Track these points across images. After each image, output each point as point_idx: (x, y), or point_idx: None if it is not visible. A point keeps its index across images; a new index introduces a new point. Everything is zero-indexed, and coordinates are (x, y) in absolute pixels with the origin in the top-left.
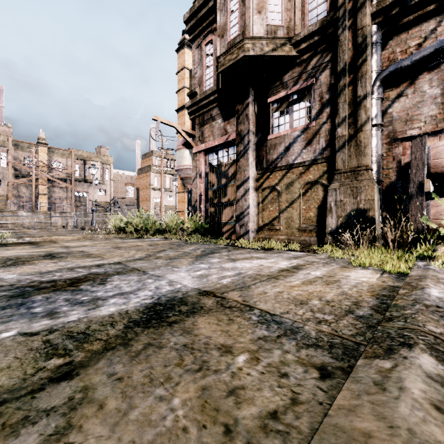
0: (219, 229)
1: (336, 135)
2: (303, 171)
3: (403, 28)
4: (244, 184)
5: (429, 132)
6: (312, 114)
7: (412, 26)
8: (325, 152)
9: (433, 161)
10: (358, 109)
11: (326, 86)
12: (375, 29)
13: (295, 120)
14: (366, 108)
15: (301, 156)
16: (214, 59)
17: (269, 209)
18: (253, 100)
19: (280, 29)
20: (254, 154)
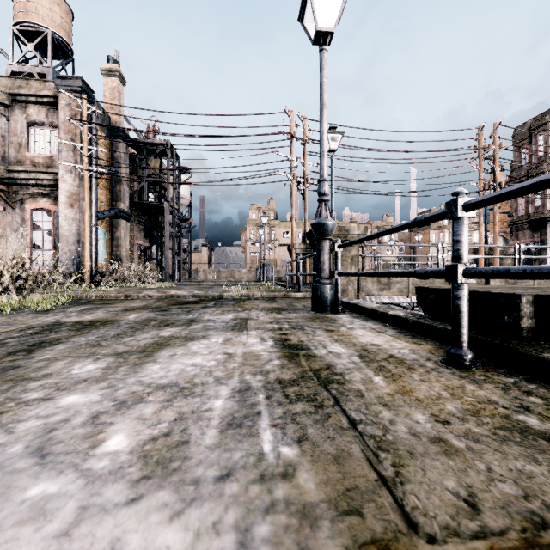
0: None
1: None
2: None
3: None
4: (544, 262)
5: None
6: None
7: None
8: None
9: None
10: None
11: None
12: None
13: None
14: None
15: None
16: (525, 201)
17: None
18: (549, 226)
19: None
20: None
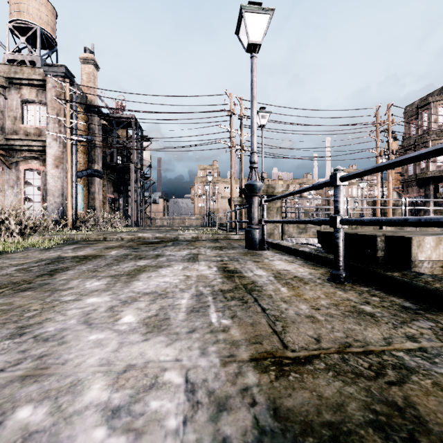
0: None
1: None
2: None
3: None
4: (428, 211)
5: None
6: None
7: None
8: None
9: None
10: None
11: None
12: None
13: None
14: None
15: None
16: (413, 164)
17: None
18: (432, 183)
19: (442, 166)
20: (432, 201)
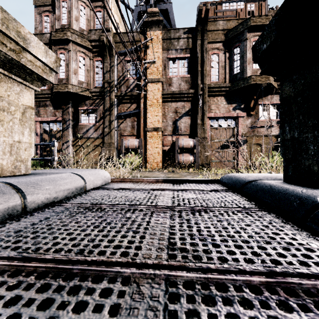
0: (50, 164)
1: (104, 131)
2: (94, 140)
3: (123, 103)
4: (67, 143)
5: (129, 135)
6: (97, 120)
7: (125, 103)
8: (102, 135)
9: (125, 145)
10: (111, 124)
11: (102, 111)
12: (116, 100)
13: (91, 120)
14: (113, 124)
15: (93, 135)
16: None
17: (79, 154)
18: (71, 105)
19: (84, 83)
20: (72, 129)
